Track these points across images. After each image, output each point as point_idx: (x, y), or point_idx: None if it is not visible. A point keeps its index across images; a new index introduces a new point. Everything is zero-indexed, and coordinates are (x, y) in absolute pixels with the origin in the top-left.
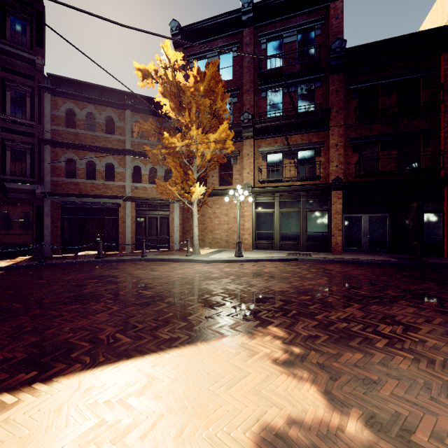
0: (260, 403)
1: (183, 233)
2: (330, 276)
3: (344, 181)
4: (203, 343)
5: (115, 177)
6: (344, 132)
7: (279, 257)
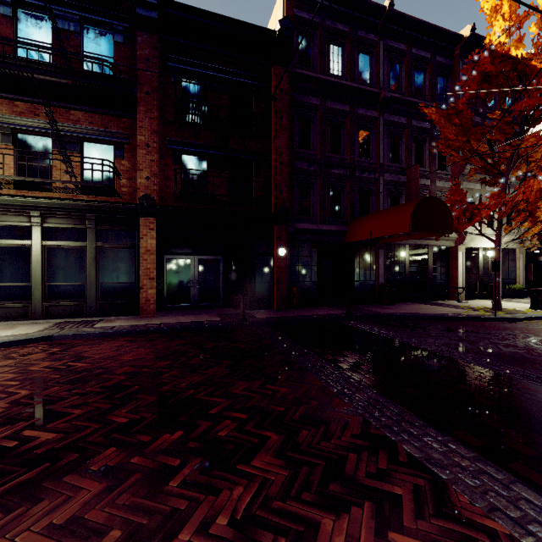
0: None
1: None
2: (48, 382)
3: (161, 204)
4: None
5: None
6: (161, 129)
7: (3, 339)
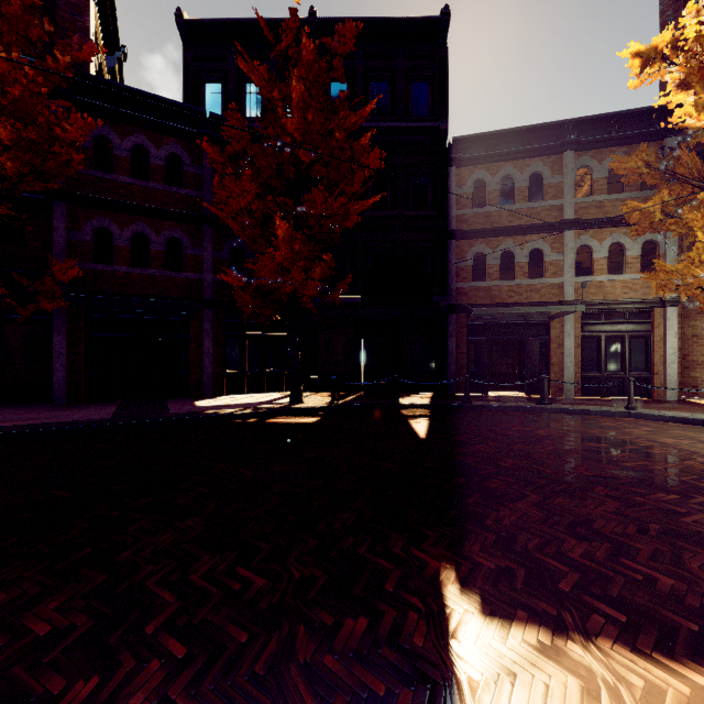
0: None
1: (681, 367)
2: None
3: None
4: None
5: (544, 271)
6: None
7: None
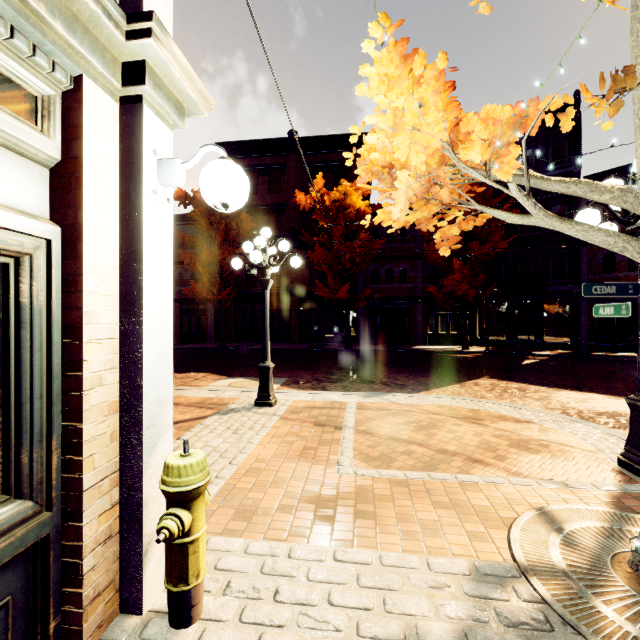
0: None
1: None
2: None
3: None
4: None
5: None
6: None
7: None
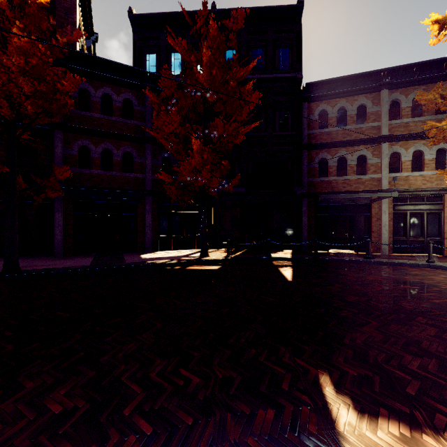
0: None
1: None
2: None
3: None
4: None
5: (367, 170)
6: None
7: None
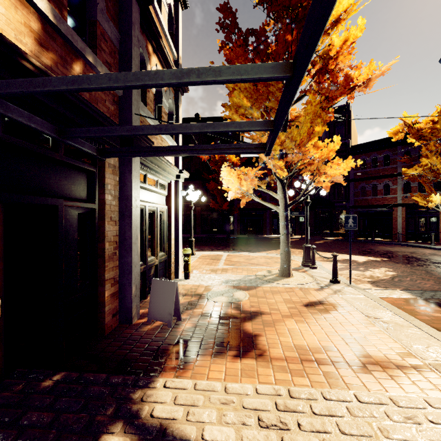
0: (352, 259)
1: None
2: None
3: None
4: (359, 256)
5: (389, 192)
6: None
7: None
